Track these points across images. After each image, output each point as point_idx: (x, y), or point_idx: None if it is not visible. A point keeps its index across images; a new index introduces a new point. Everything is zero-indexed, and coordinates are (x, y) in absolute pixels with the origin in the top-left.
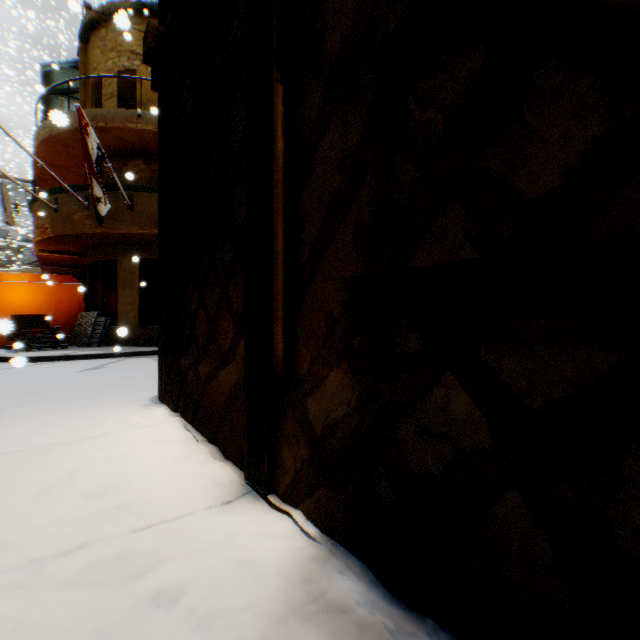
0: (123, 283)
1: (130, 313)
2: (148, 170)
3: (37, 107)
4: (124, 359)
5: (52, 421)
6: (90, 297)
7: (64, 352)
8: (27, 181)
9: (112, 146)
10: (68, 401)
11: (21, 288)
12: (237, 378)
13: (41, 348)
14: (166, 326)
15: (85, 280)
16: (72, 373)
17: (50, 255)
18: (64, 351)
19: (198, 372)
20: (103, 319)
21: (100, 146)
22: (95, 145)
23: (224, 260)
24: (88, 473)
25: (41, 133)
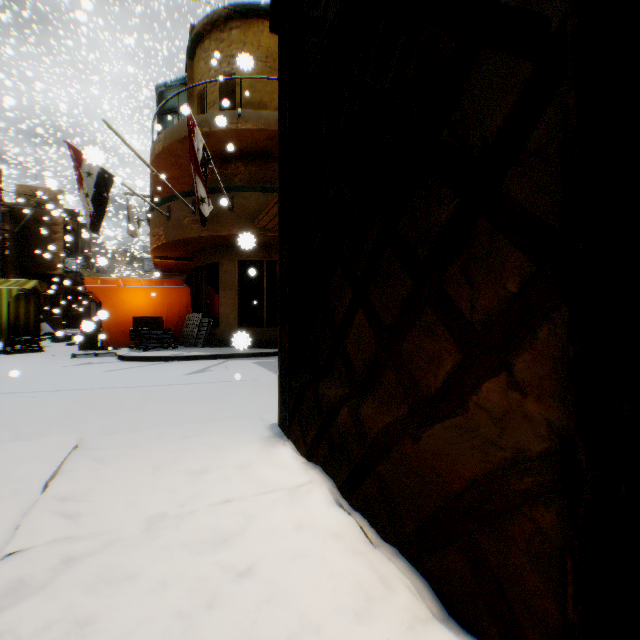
0: (223, 285)
1: (230, 315)
2: (246, 171)
3: (152, 125)
4: (225, 361)
5: (160, 461)
6: (195, 299)
7: (174, 353)
8: (145, 196)
9: (214, 151)
10: (177, 421)
11: (140, 292)
12: (491, 463)
13: (155, 348)
14: (291, 335)
15: (191, 284)
16: (180, 376)
17: (163, 261)
18: (174, 351)
19: (362, 417)
20: (206, 321)
21: (205, 147)
22: (200, 146)
23: (426, 223)
24: (212, 631)
25: (155, 147)
